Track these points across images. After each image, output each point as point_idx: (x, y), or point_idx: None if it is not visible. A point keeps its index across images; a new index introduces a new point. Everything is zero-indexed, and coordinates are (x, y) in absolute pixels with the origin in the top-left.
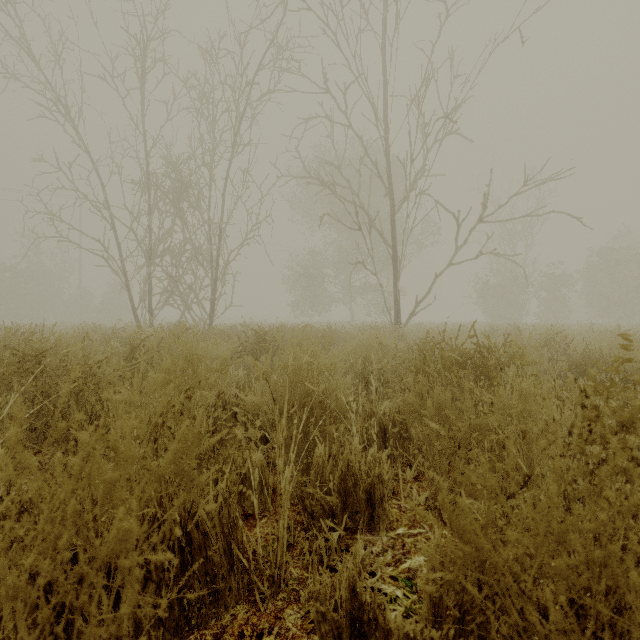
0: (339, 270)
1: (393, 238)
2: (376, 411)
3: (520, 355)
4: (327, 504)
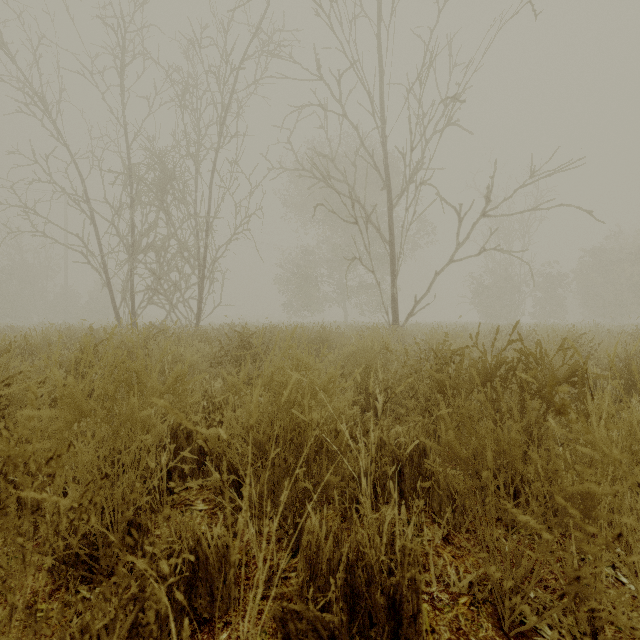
0: (333, 269)
1: (391, 233)
2: (388, 441)
3: (582, 367)
4: (325, 628)
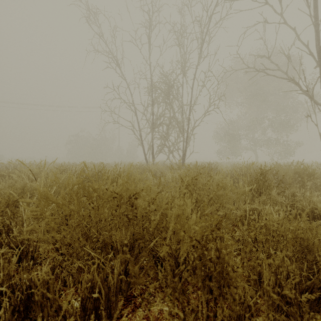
0: (249, 130)
1: None
2: None
3: None
4: None
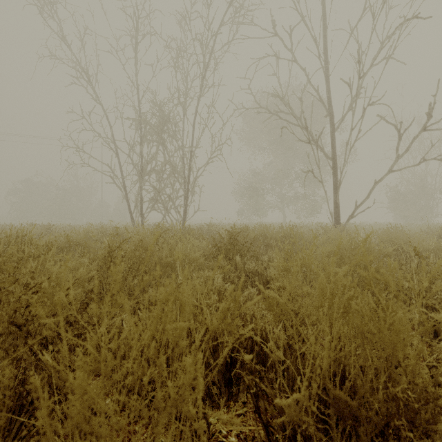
0: (275, 184)
1: (333, 151)
2: None
3: None
4: None
